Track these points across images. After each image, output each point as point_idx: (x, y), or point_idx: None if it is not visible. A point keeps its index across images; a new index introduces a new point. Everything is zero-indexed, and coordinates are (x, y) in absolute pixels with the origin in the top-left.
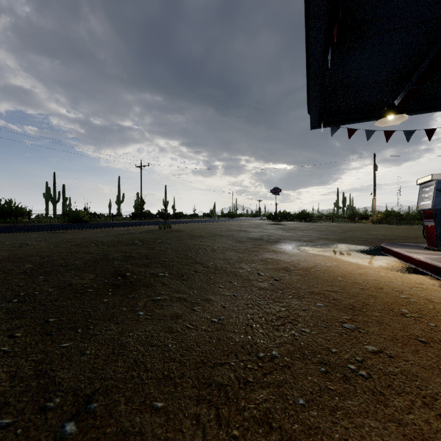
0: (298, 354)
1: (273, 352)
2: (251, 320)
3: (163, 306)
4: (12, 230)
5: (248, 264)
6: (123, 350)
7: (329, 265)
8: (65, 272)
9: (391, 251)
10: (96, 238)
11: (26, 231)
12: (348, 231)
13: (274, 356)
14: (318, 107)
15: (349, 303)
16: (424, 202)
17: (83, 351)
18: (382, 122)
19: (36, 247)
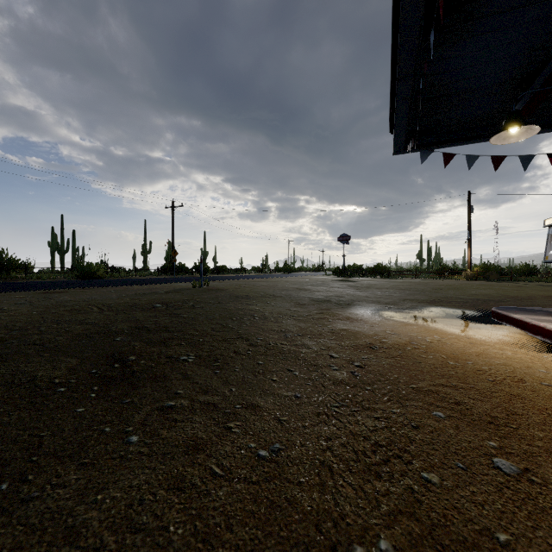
0: (432, 547)
1: (382, 543)
2: (328, 451)
3: (176, 423)
4: None
5: (314, 340)
6: (71, 547)
7: (430, 340)
8: (33, 356)
9: (509, 318)
10: (103, 300)
11: (10, 291)
12: (439, 290)
13: None
14: (406, 123)
15: (485, 411)
16: None
17: None
18: (501, 138)
19: (12, 313)
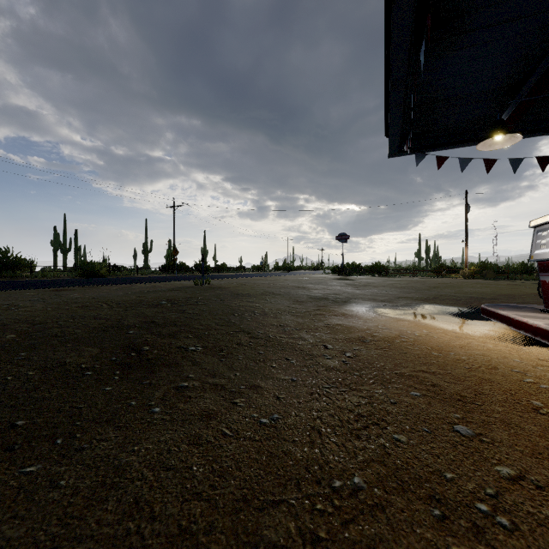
0: (394, 482)
1: (356, 479)
2: (318, 420)
3: (190, 399)
4: (3, 287)
5: (310, 333)
6: (120, 478)
7: (418, 334)
8: (58, 346)
9: (497, 314)
10: (111, 298)
11: (21, 289)
12: (435, 288)
13: (358, 487)
14: (400, 128)
15: (456, 391)
16: (541, 250)
17: (55, 480)
18: (487, 144)
19: (28, 309)
